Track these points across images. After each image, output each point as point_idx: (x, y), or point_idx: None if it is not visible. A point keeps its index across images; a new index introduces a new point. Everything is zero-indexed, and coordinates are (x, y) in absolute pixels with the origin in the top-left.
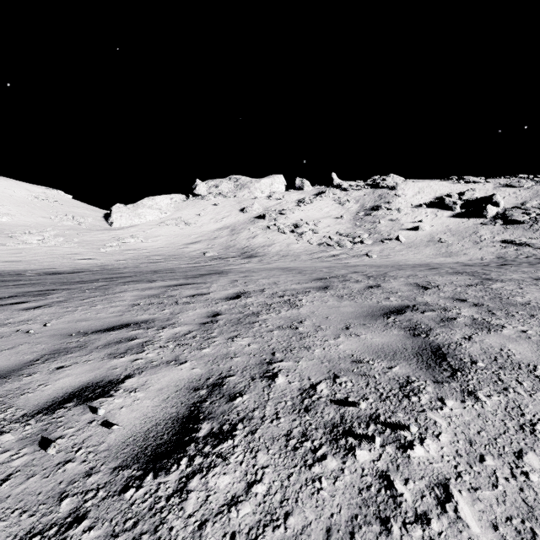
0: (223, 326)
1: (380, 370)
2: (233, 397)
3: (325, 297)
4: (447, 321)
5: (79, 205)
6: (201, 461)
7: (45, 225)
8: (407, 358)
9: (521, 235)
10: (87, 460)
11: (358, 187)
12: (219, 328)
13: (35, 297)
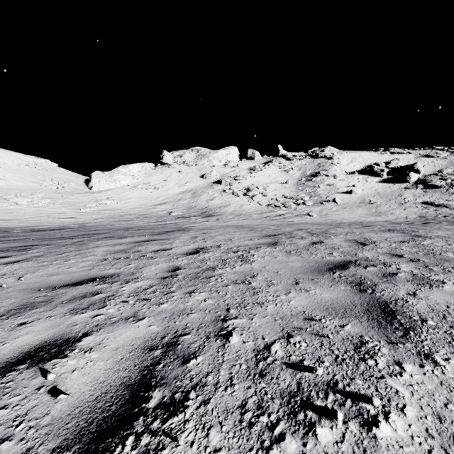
0: (181, 281)
1: (332, 329)
2: (187, 359)
3: (274, 252)
4: (389, 276)
5: (64, 172)
6: (148, 440)
7: (34, 189)
8: (357, 315)
9: (438, 198)
10: (25, 438)
11: (300, 157)
12: (178, 283)
13: (17, 252)
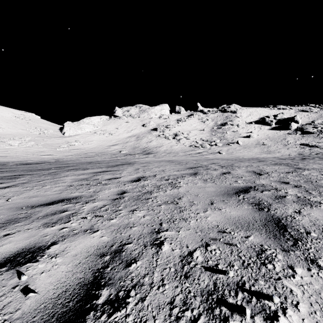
0: (127, 202)
1: (239, 239)
2: (129, 263)
3: (195, 180)
4: (280, 198)
5: (44, 122)
6: None
7: (23, 134)
8: (258, 228)
9: (312, 141)
10: None
11: (213, 112)
12: (124, 203)
13: (8, 180)
